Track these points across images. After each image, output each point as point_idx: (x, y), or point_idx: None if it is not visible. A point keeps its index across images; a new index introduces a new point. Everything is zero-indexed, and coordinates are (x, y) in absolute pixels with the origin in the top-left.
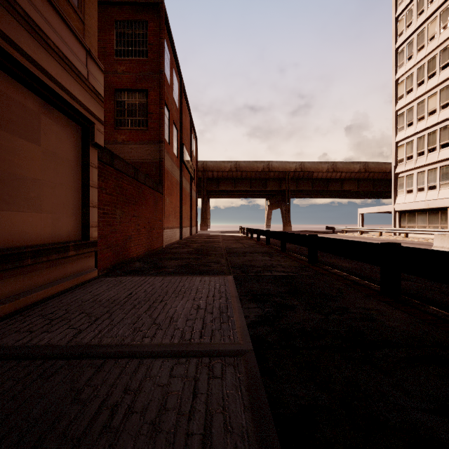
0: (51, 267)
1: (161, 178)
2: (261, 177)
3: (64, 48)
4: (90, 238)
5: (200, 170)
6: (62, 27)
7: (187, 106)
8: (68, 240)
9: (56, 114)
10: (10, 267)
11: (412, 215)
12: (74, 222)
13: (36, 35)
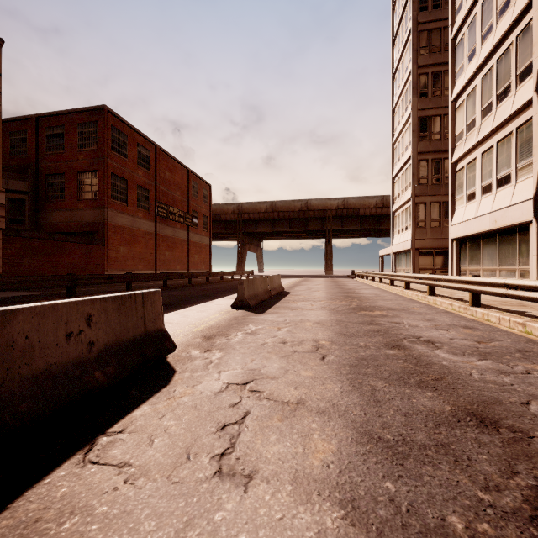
0: None
1: (104, 234)
2: (300, 217)
3: None
4: None
5: (236, 212)
6: None
7: (178, 163)
8: None
9: None
10: None
11: (400, 258)
12: None
13: None
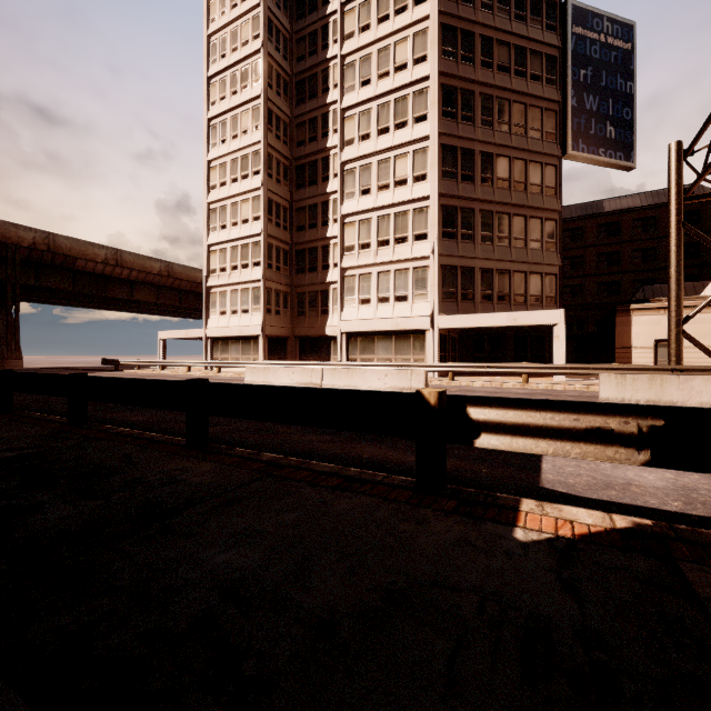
0: None
1: None
2: None
3: None
4: None
5: None
6: None
7: None
8: None
9: None
10: None
11: (226, 344)
12: None
13: None
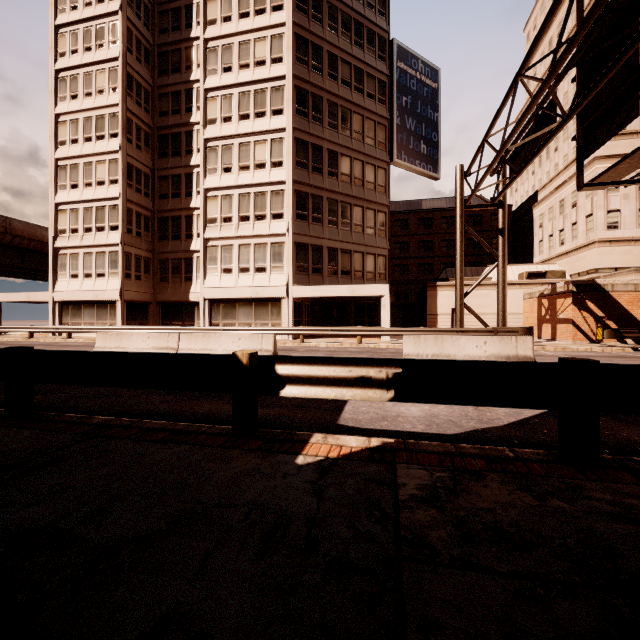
0: None
1: None
2: None
3: None
4: None
5: None
6: None
7: None
8: None
9: None
10: None
11: (78, 308)
12: None
13: None
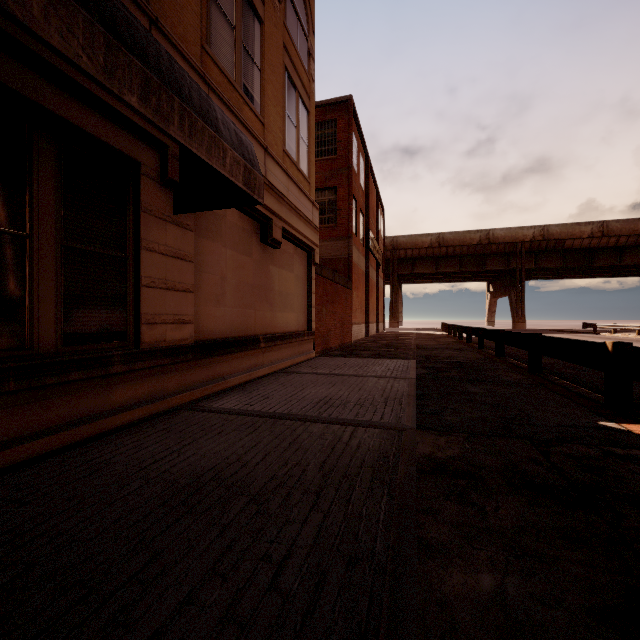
0: (299, 345)
1: (350, 274)
2: (476, 253)
3: (305, 211)
4: (312, 329)
5: (389, 248)
6: (304, 199)
7: (373, 181)
8: (302, 330)
9: (298, 250)
10: (289, 342)
11: None
12: (304, 318)
13: (297, 214)
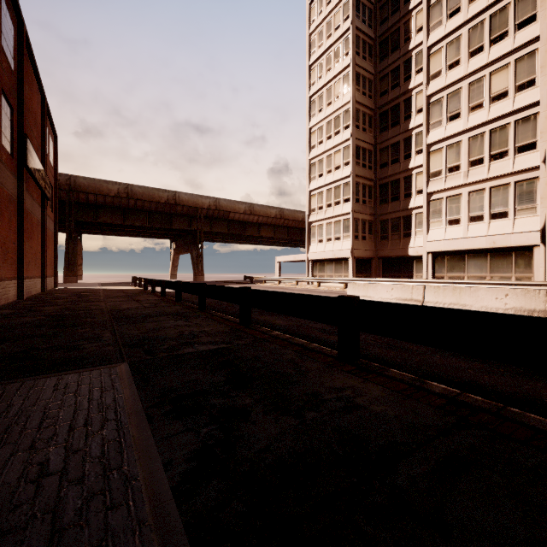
0: None
1: None
2: (164, 211)
3: None
4: None
5: (64, 188)
6: None
7: (35, 76)
8: None
9: None
10: None
11: (322, 265)
12: None
13: None
